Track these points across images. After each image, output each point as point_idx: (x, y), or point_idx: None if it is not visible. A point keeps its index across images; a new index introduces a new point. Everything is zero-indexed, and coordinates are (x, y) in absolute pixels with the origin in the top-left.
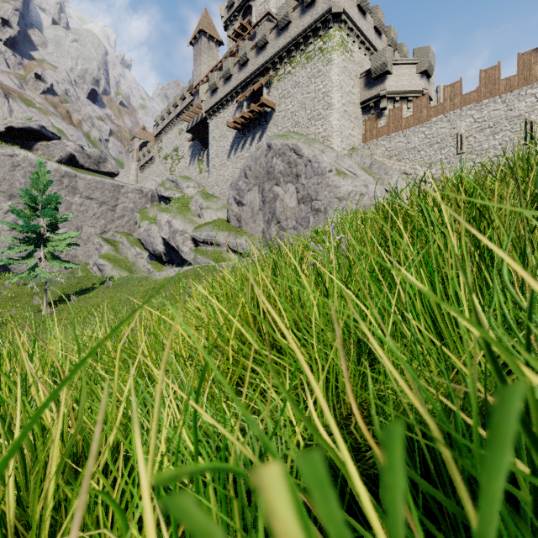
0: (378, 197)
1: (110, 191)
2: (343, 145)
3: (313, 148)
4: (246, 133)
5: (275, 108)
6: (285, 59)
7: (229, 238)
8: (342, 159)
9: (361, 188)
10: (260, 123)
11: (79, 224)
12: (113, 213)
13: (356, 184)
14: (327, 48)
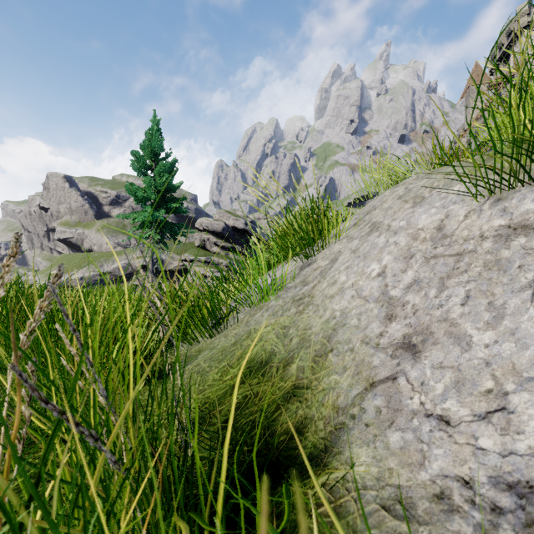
0: None
1: None
2: None
3: None
4: None
5: None
6: None
7: None
8: None
9: None
10: None
11: None
12: None
13: None
14: None
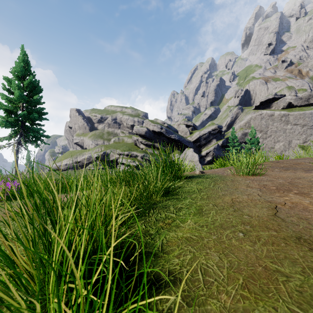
0: None
1: (308, 117)
2: None
3: None
4: None
5: None
6: None
7: None
8: None
9: None
10: None
11: (290, 139)
12: (310, 130)
13: None
14: None
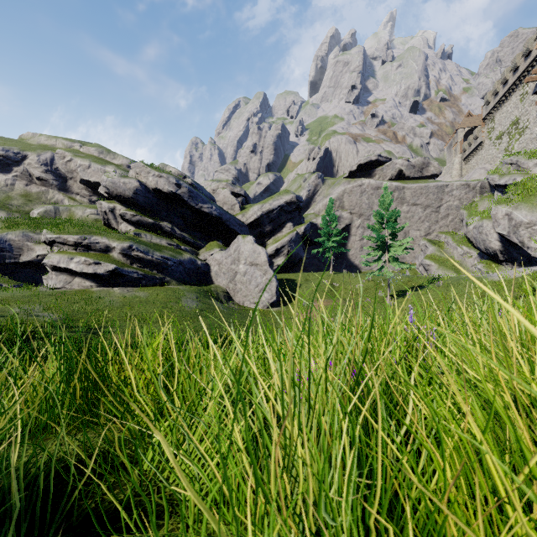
0: None
1: (433, 193)
2: None
3: None
4: None
5: None
6: None
7: None
8: None
9: None
10: None
11: (406, 229)
12: (436, 214)
13: None
14: None
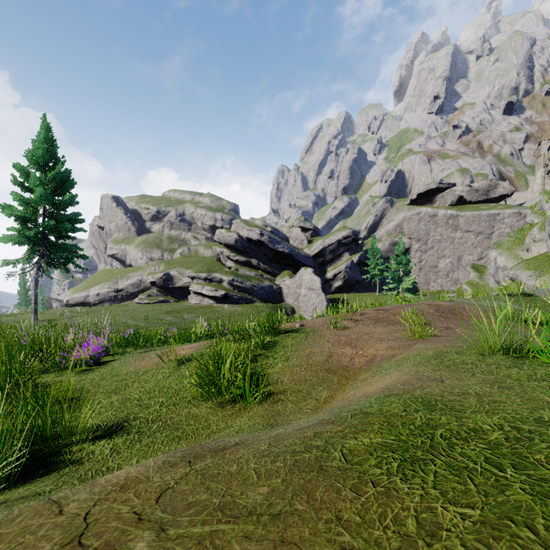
0: None
1: (485, 221)
2: None
3: None
4: None
5: None
6: None
7: (529, 278)
8: None
9: None
10: None
11: (459, 253)
12: (488, 240)
13: None
14: None
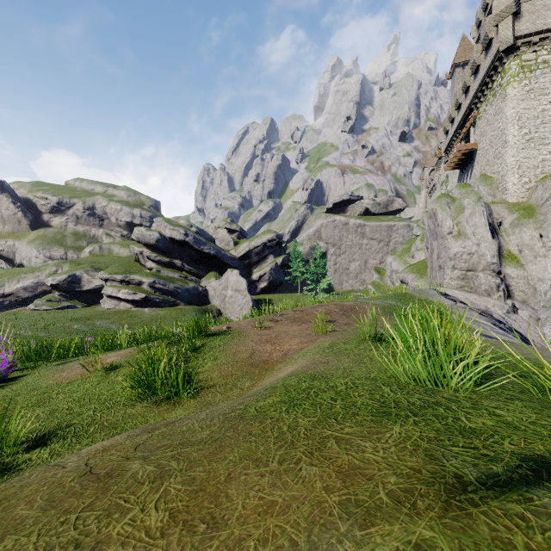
0: (485, 255)
1: (385, 231)
2: (524, 180)
3: (443, 213)
4: (464, 170)
5: (476, 147)
6: (481, 98)
7: (413, 280)
8: (472, 216)
9: (472, 247)
10: (468, 162)
11: (366, 258)
12: (387, 247)
13: (466, 244)
14: (503, 84)
